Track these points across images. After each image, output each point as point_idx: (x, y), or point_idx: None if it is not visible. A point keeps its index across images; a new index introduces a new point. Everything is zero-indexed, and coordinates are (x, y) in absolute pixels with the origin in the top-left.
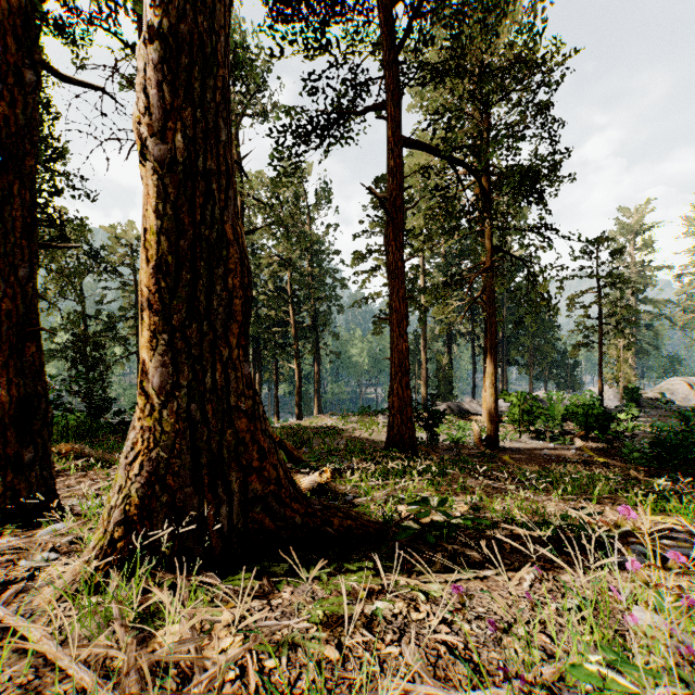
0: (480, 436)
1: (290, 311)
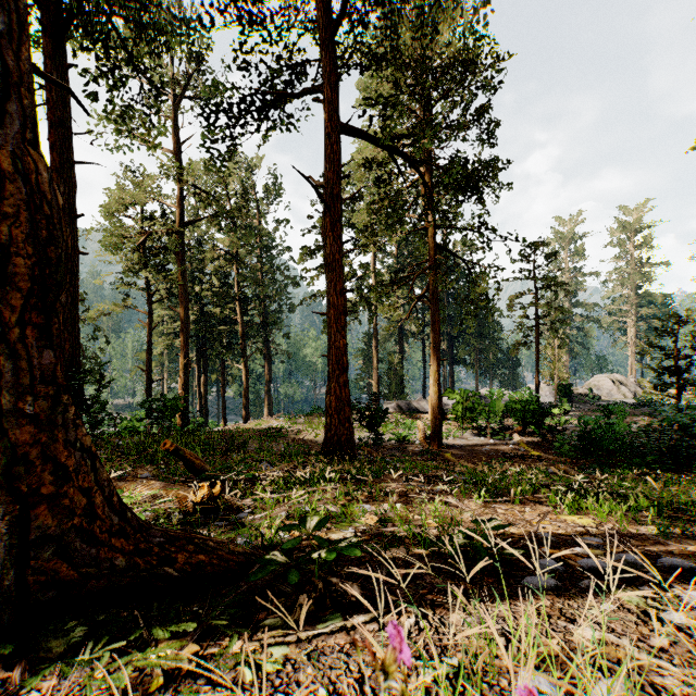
0: (425, 434)
1: (237, 308)
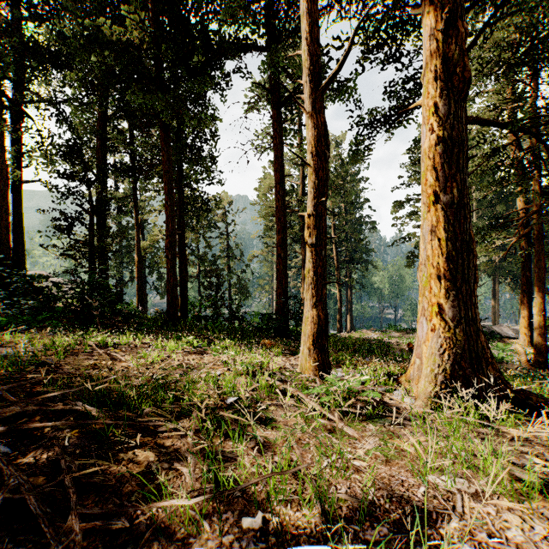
0: (525, 357)
1: (333, 249)
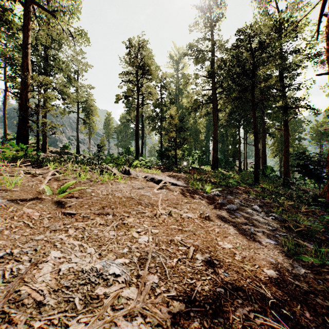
0: None
1: None
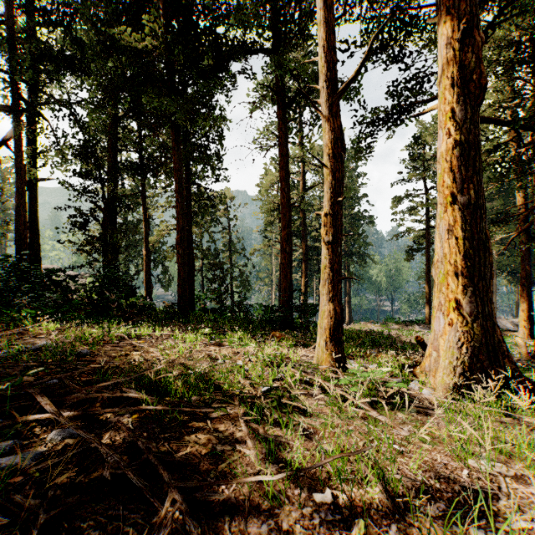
0: (525, 349)
1: None
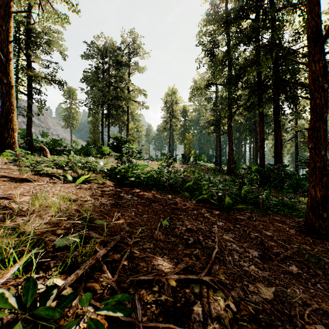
0: None
1: None
